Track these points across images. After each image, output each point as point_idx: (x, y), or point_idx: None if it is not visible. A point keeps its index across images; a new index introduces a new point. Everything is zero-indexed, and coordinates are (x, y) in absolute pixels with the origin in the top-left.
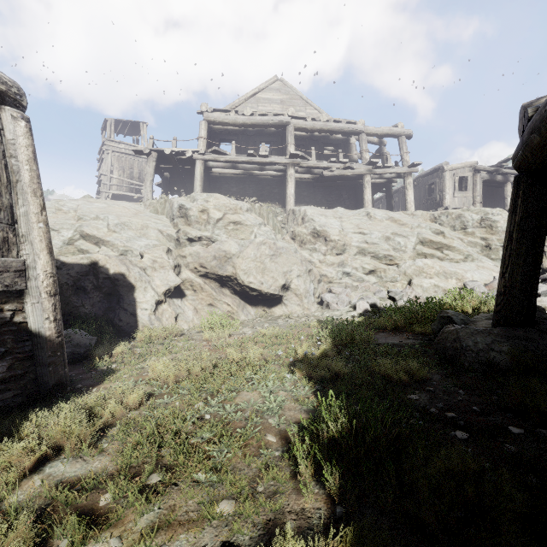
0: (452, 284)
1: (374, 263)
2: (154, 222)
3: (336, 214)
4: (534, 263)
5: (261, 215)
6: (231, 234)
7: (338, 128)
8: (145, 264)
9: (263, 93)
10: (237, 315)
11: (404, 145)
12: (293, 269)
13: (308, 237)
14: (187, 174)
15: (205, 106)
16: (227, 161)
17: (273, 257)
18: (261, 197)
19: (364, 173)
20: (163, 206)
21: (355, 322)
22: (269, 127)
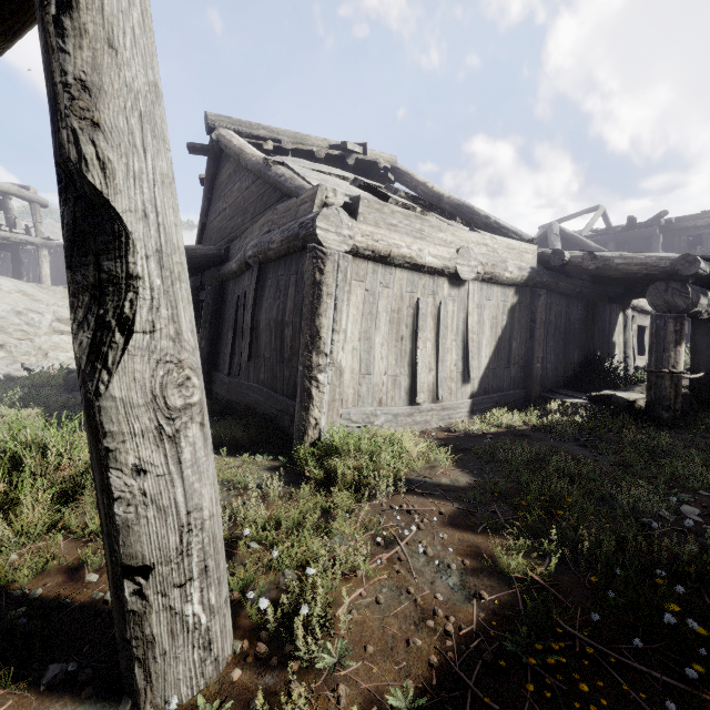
0: None
1: (3, 337)
2: None
3: None
4: None
5: None
6: None
7: None
8: None
9: None
10: None
11: (39, 214)
12: None
13: None
14: None
15: None
16: None
17: None
18: None
19: None
20: None
21: None
22: None
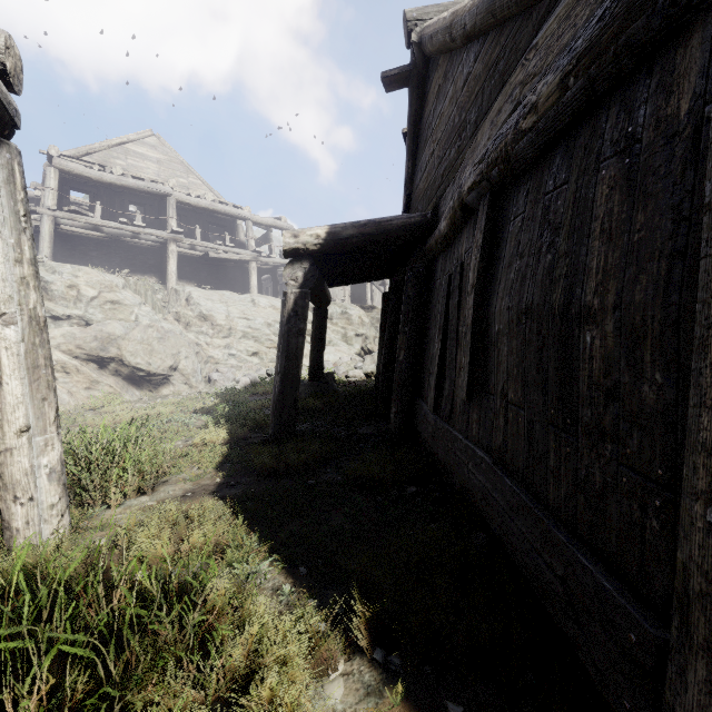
0: None
1: (258, 346)
2: None
3: (222, 299)
4: (321, 350)
5: (137, 292)
6: (108, 314)
7: (224, 211)
8: None
9: (134, 145)
10: (121, 396)
11: None
12: (182, 351)
13: (195, 320)
14: None
15: (56, 150)
16: (90, 223)
17: (162, 340)
18: (132, 266)
19: (250, 260)
20: None
21: (239, 392)
22: (146, 194)
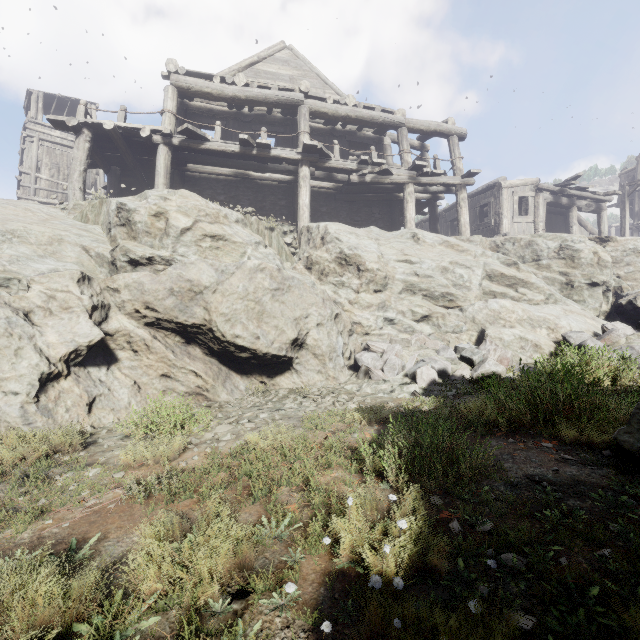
0: (542, 335)
1: (428, 305)
2: (75, 234)
3: (370, 235)
4: None
5: (259, 233)
6: (207, 255)
7: (370, 117)
8: (31, 303)
9: (265, 64)
10: (213, 393)
11: (457, 148)
12: (310, 313)
13: (332, 265)
14: (149, 172)
15: (173, 64)
16: (208, 149)
17: (278, 293)
18: (261, 210)
19: (406, 182)
20: (98, 210)
21: (425, 408)
22: (273, 107)
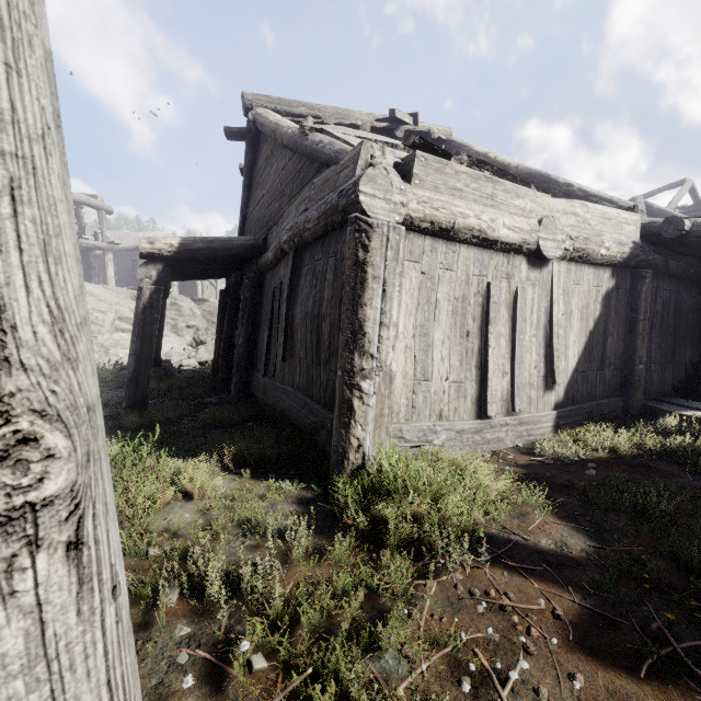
0: None
1: None
2: None
3: None
4: (159, 338)
5: None
6: None
7: None
8: None
9: None
10: None
11: (105, 220)
12: None
13: None
14: None
15: None
16: None
17: None
18: None
19: None
20: None
21: None
22: None
